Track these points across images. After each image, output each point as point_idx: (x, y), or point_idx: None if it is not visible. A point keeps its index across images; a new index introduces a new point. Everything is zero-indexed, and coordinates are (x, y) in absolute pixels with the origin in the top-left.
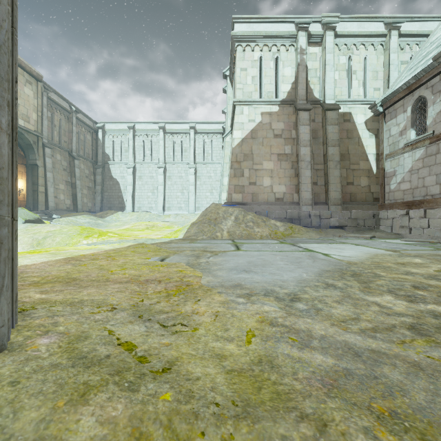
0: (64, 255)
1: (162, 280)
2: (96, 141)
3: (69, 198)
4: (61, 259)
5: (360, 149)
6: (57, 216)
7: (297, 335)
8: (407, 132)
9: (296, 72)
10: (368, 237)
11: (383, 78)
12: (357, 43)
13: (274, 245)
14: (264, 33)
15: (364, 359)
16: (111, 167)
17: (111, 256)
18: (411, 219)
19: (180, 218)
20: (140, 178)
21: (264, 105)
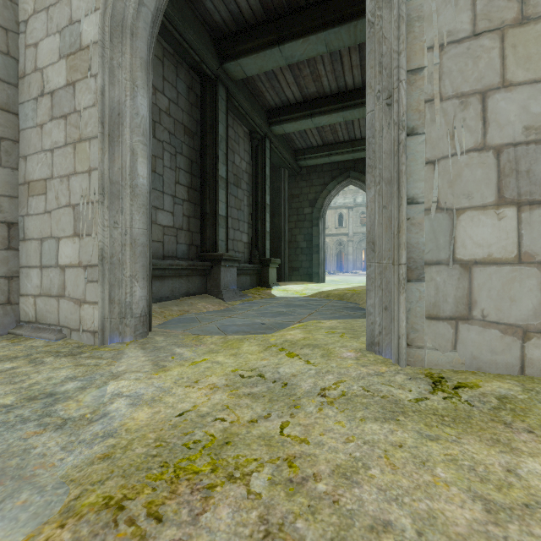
0: None
1: None
2: None
3: None
4: None
5: None
6: None
7: (164, 358)
8: None
9: None
10: None
11: None
12: None
13: None
14: None
15: (159, 348)
16: None
17: None
18: None
19: None
20: None
21: None
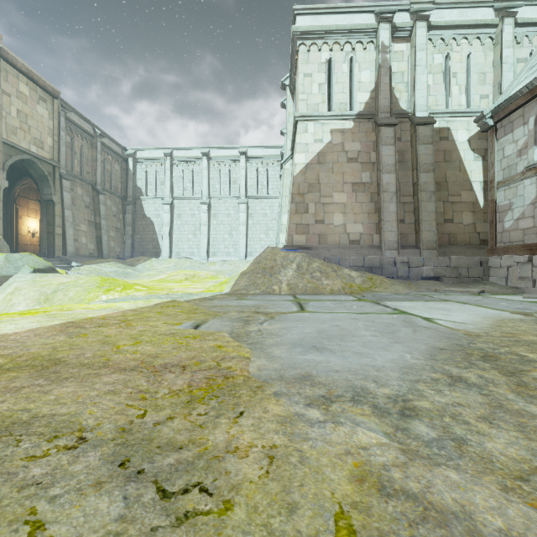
0: (65, 318)
1: (188, 366)
2: (126, 172)
3: (93, 241)
4: (57, 325)
5: (461, 175)
6: (77, 264)
7: (446, 531)
8: (529, 151)
9: (377, 76)
10: (476, 292)
11: (493, 81)
12: (457, 36)
13: (351, 304)
14: (335, 27)
15: None
16: (143, 204)
17: (128, 320)
18: (535, 268)
19: (227, 266)
20: (179, 216)
21: (335, 121)
